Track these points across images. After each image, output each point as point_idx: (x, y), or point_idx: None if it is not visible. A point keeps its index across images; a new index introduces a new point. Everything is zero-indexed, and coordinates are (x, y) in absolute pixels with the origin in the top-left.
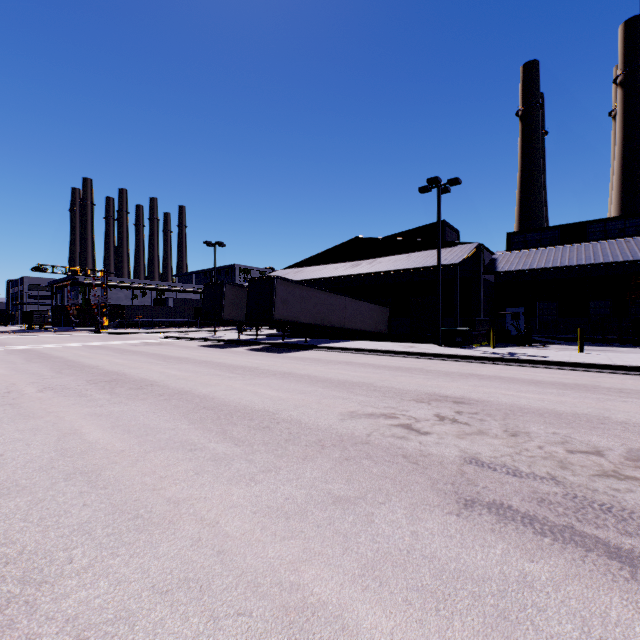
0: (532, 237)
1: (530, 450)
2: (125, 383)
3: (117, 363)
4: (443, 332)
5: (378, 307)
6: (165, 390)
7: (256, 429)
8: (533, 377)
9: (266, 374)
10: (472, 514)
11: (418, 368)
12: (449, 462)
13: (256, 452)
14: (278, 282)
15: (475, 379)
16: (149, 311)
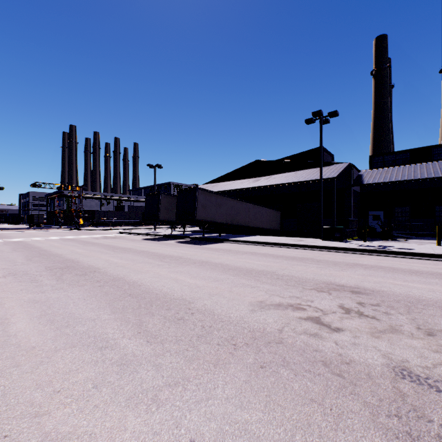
0: (389, 158)
1: None
2: (74, 270)
3: (77, 252)
4: (325, 229)
5: (273, 211)
6: (103, 276)
7: (171, 321)
8: (410, 267)
9: (188, 262)
10: None
11: (309, 258)
12: (378, 375)
13: (166, 353)
14: (199, 192)
15: (361, 268)
16: (111, 214)
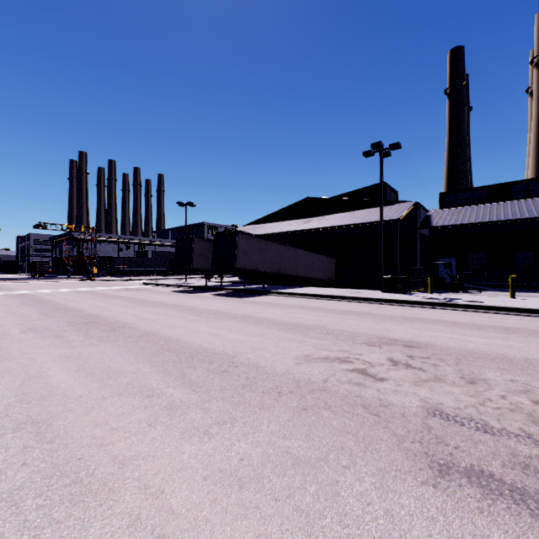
0: (462, 196)
1: (493, 400)
2: (100, 325)
3: (98, 306)
4: (385, 279)
5: (326, 258)
6: (135, 332)
7: (214, 373)
8: (473, 321)
9: (228, 317)
10: (451, 485)
11: (365, 312)
12: (412, 414)
13: (212, 399)
14: (239, 236)
15: (419, 323)
16: (132, 262)
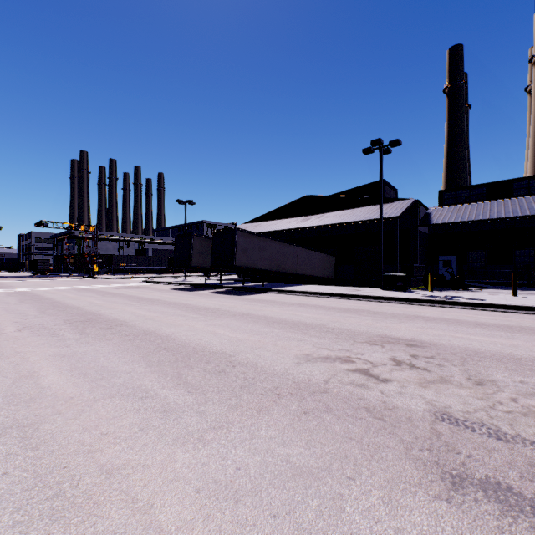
0: (462, 194)
1: (504, 403)
2: (97, 323)
3: (96, 304)
4: (385, 277)
5: (326, 256)
6: (132, 330)
7: (211, 373)
8: (476, 319)
9: (226, 315)
10: (466, 500)
11: (365, 310)
12: (419, 418)
13: (209, 402)
14: (239, 233)
15: (421, 321)
16: (132, 260)
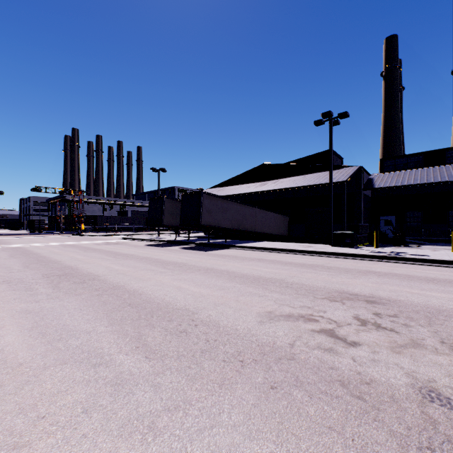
0: (400, 162)
1: None
2: (72, 277)
3: (77, 259)
4: (335, 235)
5: (280, 216)
6: (102, 284)
7: (172, 334)
8: (426, 274)
9: (192, 269)
10: None
11: (319, 265)
12: (403, 397)
13: (166, 371)
14: (204, 196)
15: (374, 276)
16: (114, 220)
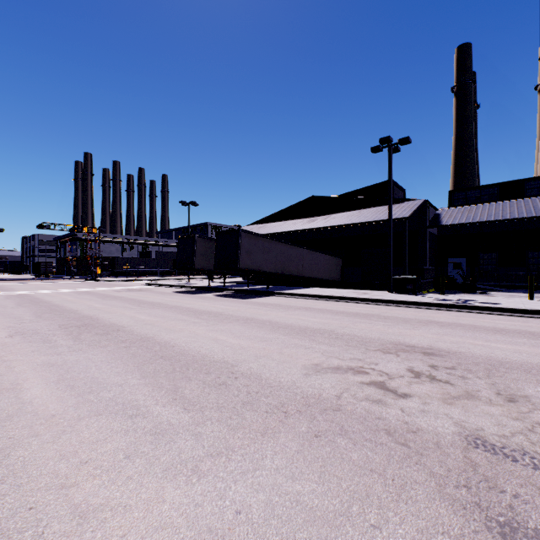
0: (472, 194)
1: None
2: (94, 328)
3: (95, 308)
4: (394, 280)
5: (332, 258)
6: (129, 336)
7: (211, 386)
8: (494, 325)
9: (229, 319)
10: None
11: (375, 314)
12: (448, 444)
13: (206, 421)
14: (243, 235)
15: (436, 326)
16: (135, 262)
